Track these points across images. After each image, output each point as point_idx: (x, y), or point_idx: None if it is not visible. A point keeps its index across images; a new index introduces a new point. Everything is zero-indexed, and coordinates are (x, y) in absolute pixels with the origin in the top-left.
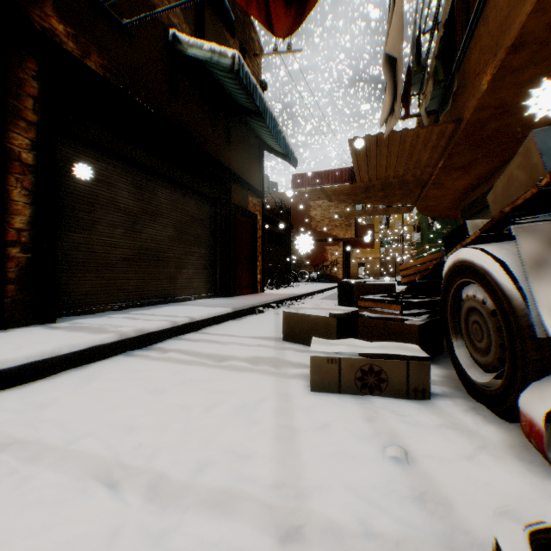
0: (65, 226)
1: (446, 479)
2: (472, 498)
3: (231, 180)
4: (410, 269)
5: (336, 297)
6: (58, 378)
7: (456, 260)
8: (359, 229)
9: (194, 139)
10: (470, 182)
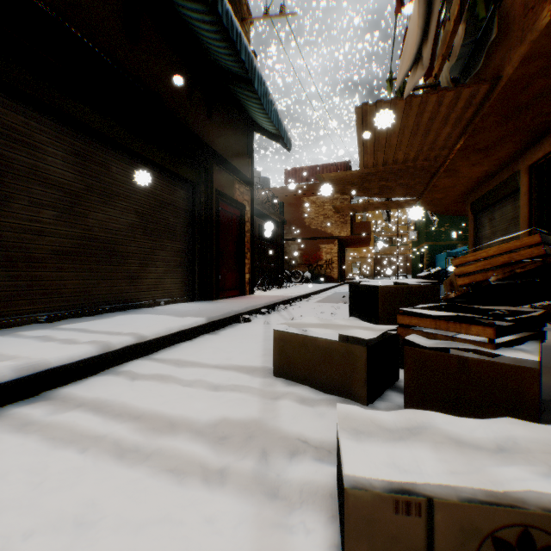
0: None
1: None
2: None
3: (212, 160)
4: (473, 264)
5: (334, 299)
6: None
7: None
8: (355, 226)
9: (162, 102)
10: (487, 169)
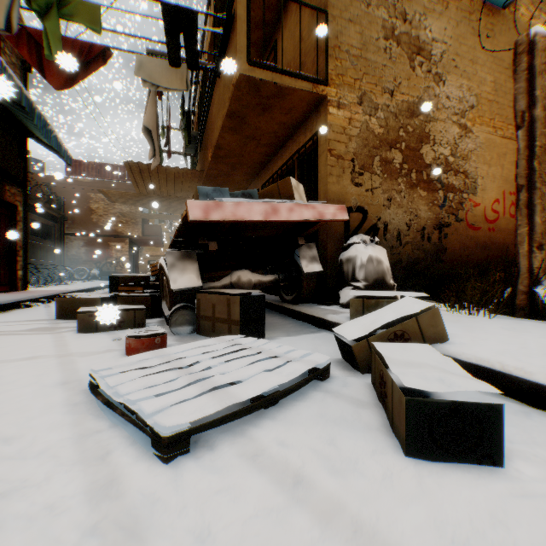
0: None
1: None
2: None
3: None
4: (156, 267)
5: None
6: None
7: (160, 263)
8: (147, 228)
9: None
10: None
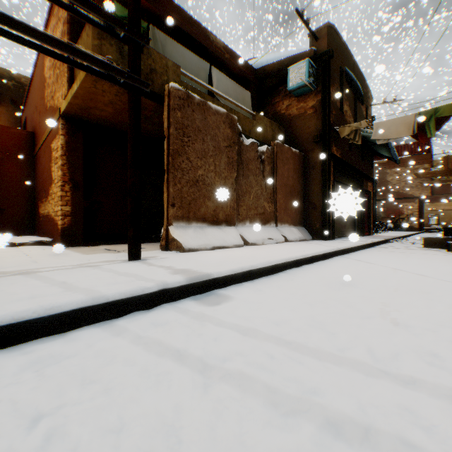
0: None
1: None
2: None
3: (362, 178)
4: None
5: None
6: (369, 248)
7: None
8: (434, 188)
9: (353, 165)
10: None
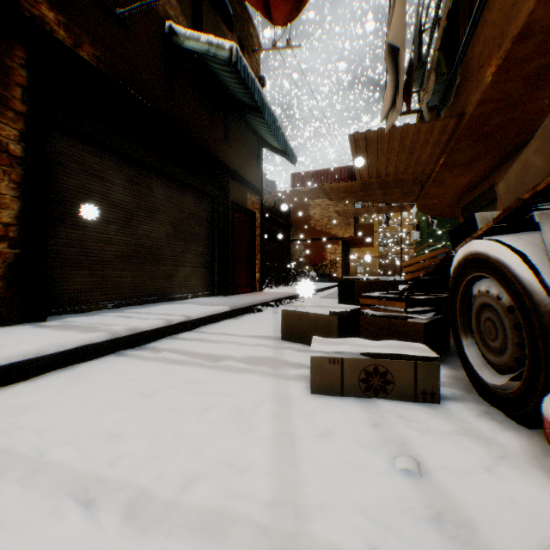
0: (56, 222)
1: (465, 495)
2: (497, 520)
3: (229, 177)
4: (413, 266)
5: (335, 296)
6: (43, 379)
7: (467, 253)
8: (358, 228)
9: (191, 134)
10: (471, 180)
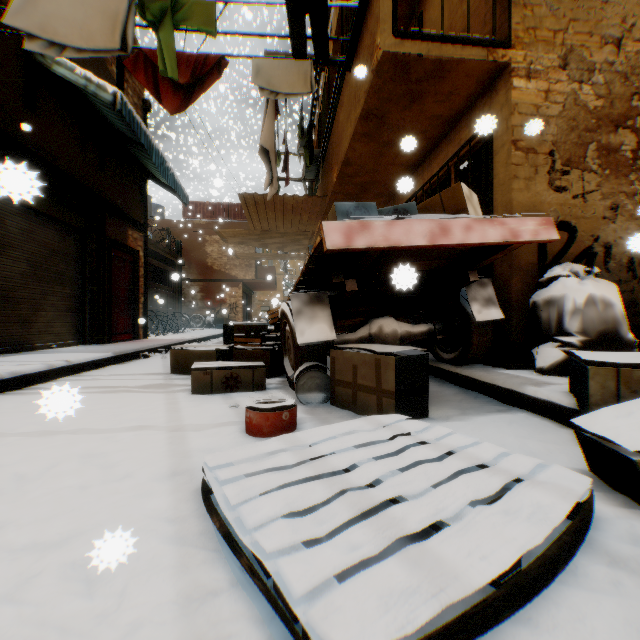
0: None
1: None
2: None
3: (106, 210)
4: (274, 314)
5: None
6: None
7: (281, 309)
8: (260, 271)
9: (58, 161)
10: None
